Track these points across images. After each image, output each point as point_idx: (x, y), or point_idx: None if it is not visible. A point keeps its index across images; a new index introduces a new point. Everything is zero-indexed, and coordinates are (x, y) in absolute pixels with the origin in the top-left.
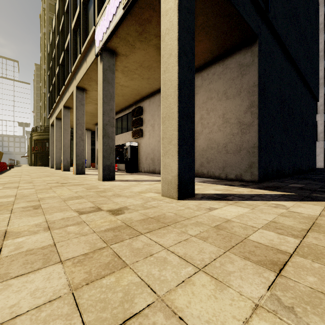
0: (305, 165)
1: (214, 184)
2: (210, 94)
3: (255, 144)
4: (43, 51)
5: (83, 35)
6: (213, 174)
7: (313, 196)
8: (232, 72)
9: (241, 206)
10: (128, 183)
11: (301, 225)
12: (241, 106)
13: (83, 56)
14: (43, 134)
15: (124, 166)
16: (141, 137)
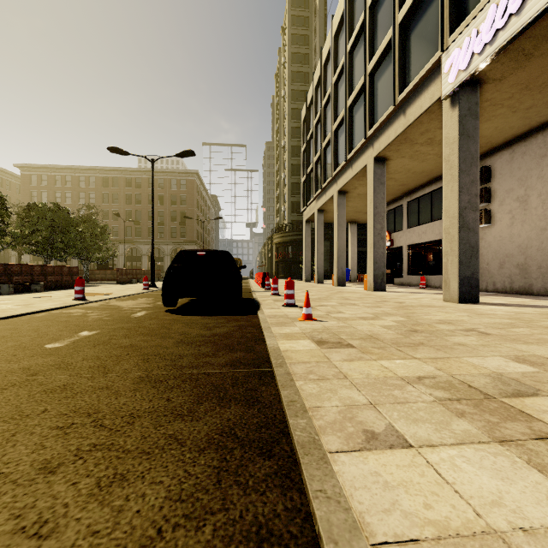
0: None
1: None
2: None
3: None
4: (281, 121)
5: (399, 75)
6: None
7: None
8: None
9: None
10: (529, 310)
11: None
12: None
13: (396, 108)
14: (286, 235)
15: (436, 280)
16: (485, 226)
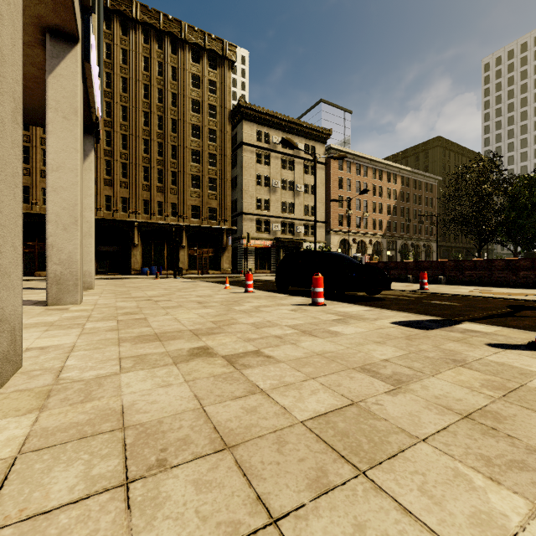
0: None
1: None
2: None
3: None
4: None
5: None
6: None
7: None
8: None
9: None
10: None
11: None
12: None
13: None
14: None
15: None
16: None
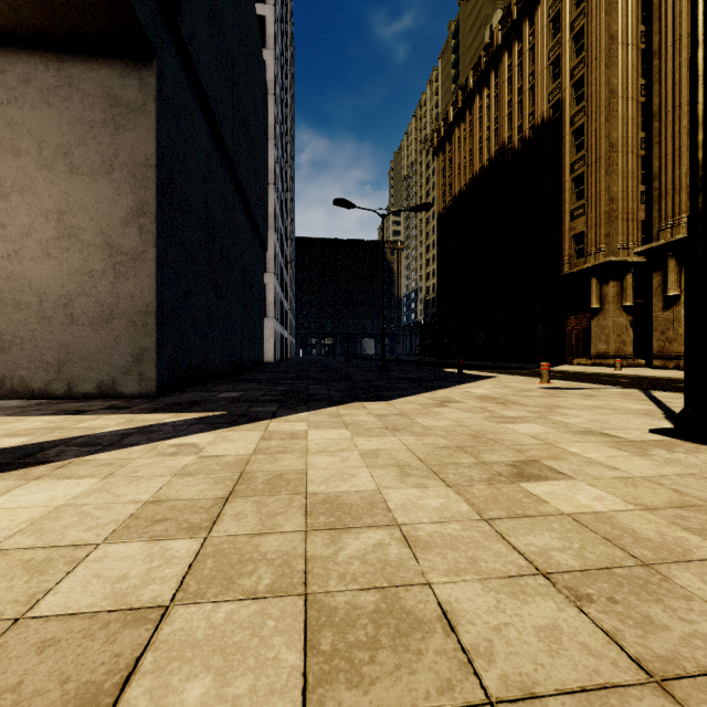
0: (249, 356)
1: (16, 416)
2: (12, 138)
3: (150, 306)
4: None
5: None
6: (24, 385)
7: (252, 412)
8: (90, 105)
9: (73, 477)
10: None
11: (217, 488)
12: (114, 204)
13: None
14: None
15: None
16: None
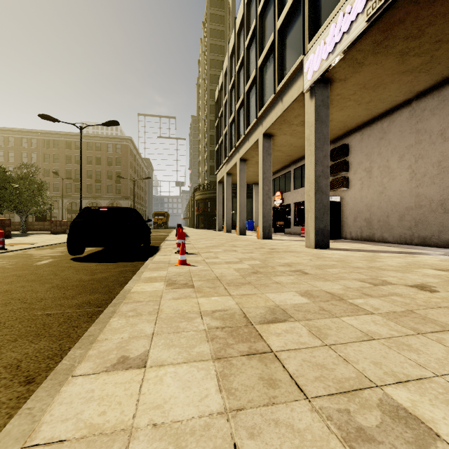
0: None
1: None
2: None
3: None
4: (203, 99)
5: (278, 71)
6: None
7: None
8: None
9: None
10: (358, 253)
11: None
12: None
13: (276, 96)
14: (205, 193)
15: None
16: (345, 189)
